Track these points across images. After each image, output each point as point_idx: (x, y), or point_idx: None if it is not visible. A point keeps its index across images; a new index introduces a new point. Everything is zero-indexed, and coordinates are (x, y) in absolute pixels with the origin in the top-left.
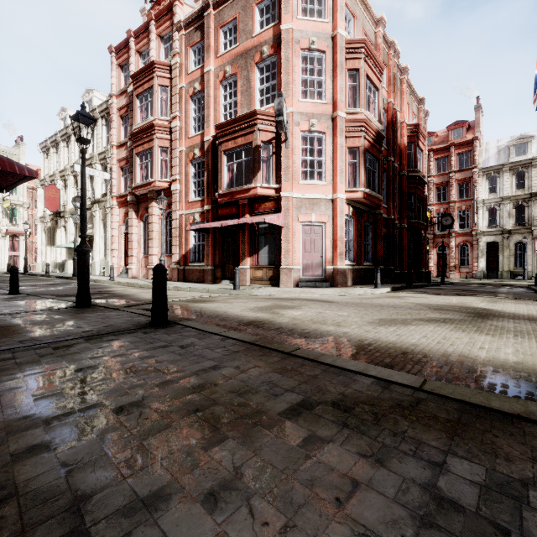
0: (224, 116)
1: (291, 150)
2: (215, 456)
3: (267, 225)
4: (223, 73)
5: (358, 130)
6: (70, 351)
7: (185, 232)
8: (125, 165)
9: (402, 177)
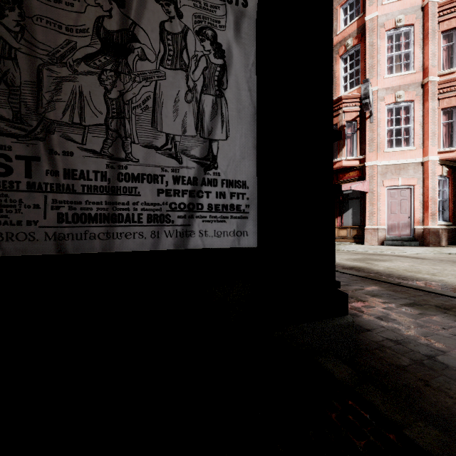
0: None
1: (376, 124)
2: (372, 310)
3: (350, 191)
4: None
5: (455, 89)
6: None
7: None
8: None
9: None
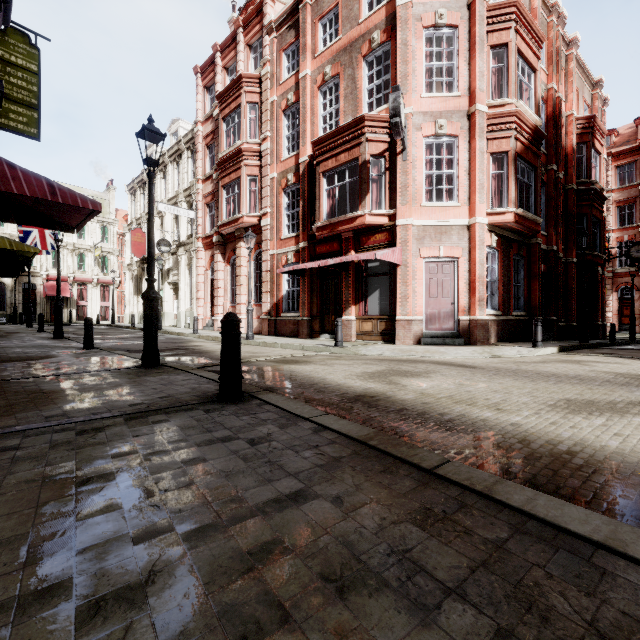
0: (323, 130)
1: (410, 163)
2: None
3: (377, 263)
4: (322, 76)
5: (506, 128)
6: (94, 440)
7: (276, 275)
8: (211, 201)
9: (568, 192)
